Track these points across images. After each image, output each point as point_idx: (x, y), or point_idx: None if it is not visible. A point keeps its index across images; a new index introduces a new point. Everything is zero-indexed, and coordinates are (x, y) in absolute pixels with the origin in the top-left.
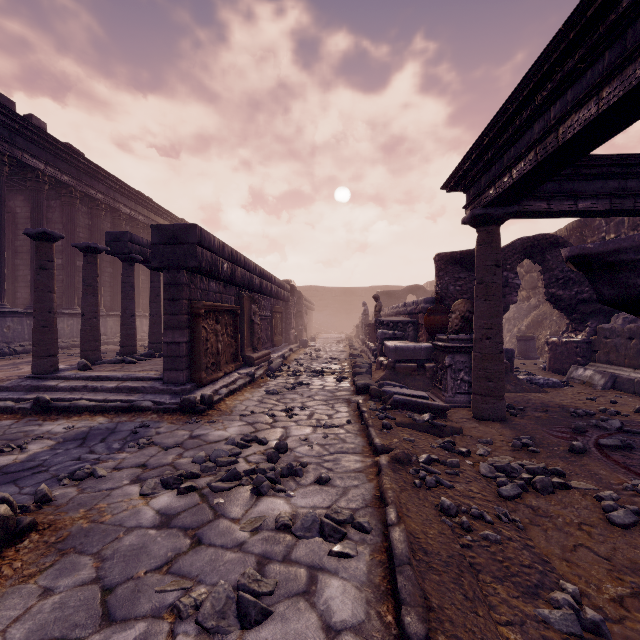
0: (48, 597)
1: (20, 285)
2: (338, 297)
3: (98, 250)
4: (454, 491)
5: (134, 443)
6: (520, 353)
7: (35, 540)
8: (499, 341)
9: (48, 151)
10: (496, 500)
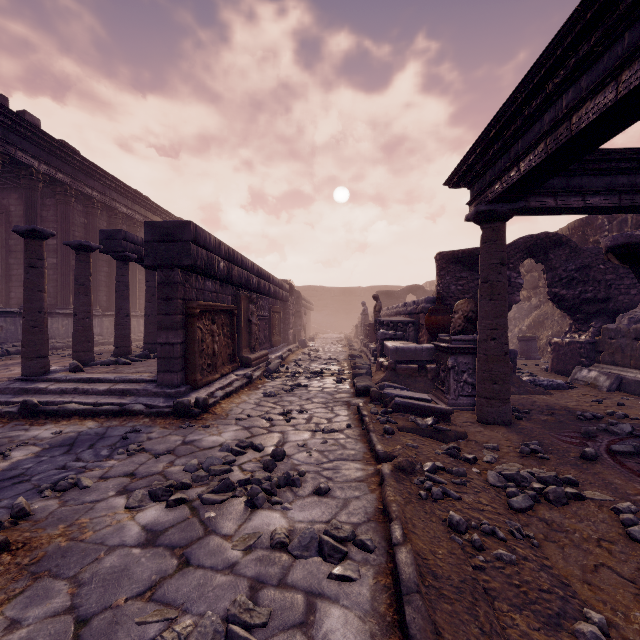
0: (14, 631)
1: (14, 285)
2: (337, 297)
3: (91, 248)
4: (462, 503)
5: (123, 450)
6: (521, 353)
7: (6, 562)
8: (504, 342)
9: (42, 148)
10: (507, 513)
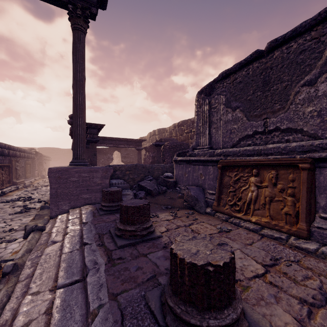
0: None
1: None
2: (66, 153)
3: None
4: None
5: None
6: None
7: None
8: None
9: None
10: None
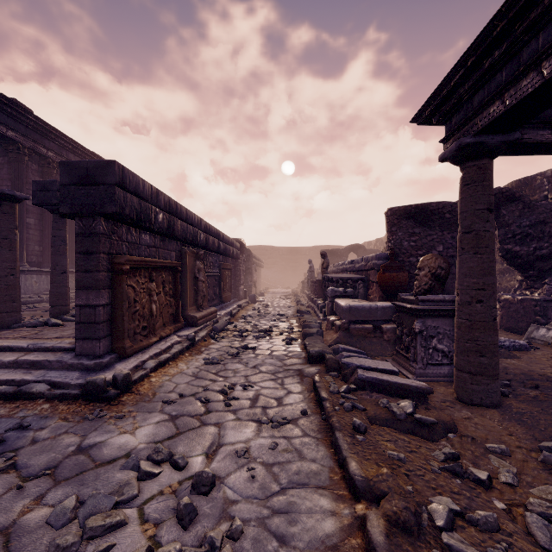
0: None
1: None
2: (285, 255)
3: (16, 198)
4: None
5: None
6: None
7: None
8: (493, 305)
9: None
10: None
